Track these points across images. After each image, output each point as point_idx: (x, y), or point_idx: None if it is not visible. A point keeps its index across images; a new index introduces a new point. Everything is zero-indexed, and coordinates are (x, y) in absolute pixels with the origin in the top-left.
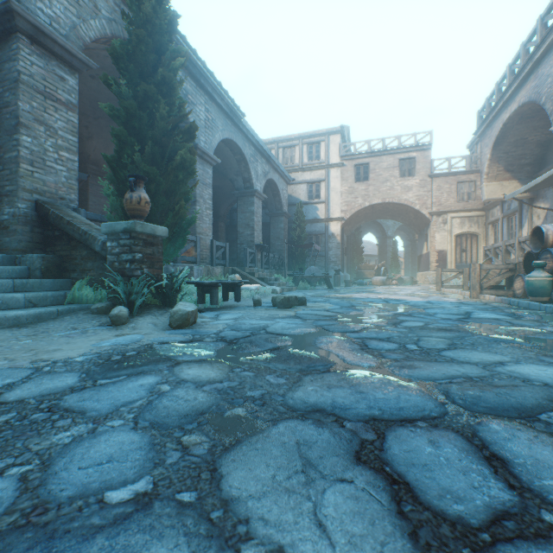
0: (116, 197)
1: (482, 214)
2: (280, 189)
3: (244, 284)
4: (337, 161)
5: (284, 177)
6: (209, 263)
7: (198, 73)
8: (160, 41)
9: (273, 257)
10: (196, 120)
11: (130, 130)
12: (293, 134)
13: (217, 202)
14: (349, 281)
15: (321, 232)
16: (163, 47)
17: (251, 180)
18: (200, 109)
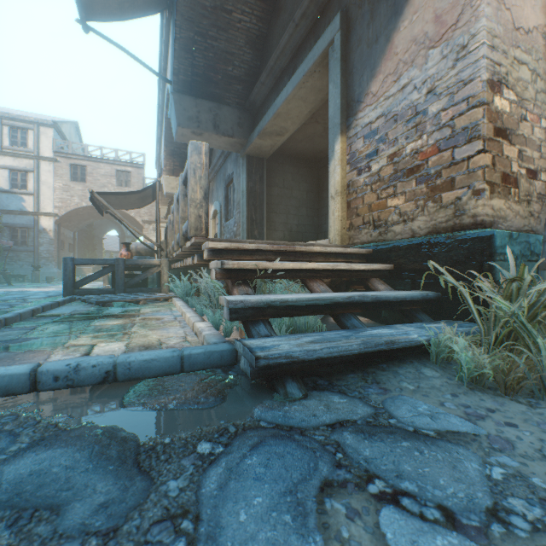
0: None
1: None
2: None
3: None
4: (50, 155)
5: None
6: None
7: None
8: None
9: None
10: None
11: None
12: None
13: None
14: (52, 277)
15: (30, 225)
16: None
17: None
18: None
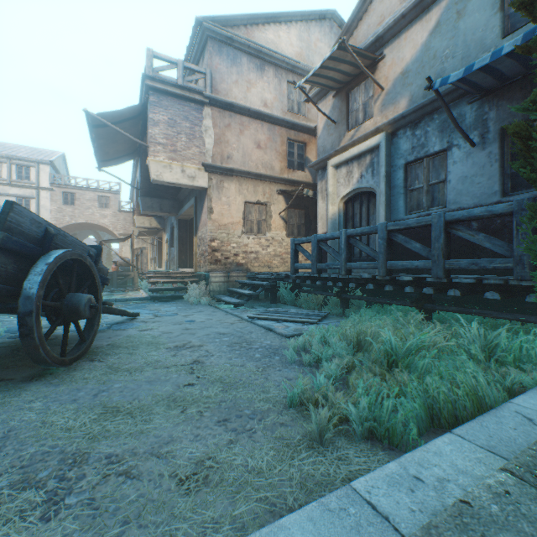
0: None
1: (149, 238)
2: None
3: None
4: (48, 185)
5: None
6: None
7: None
8: None
9: None
10: None
11: None
12: (0, 153)
13: None
14: None
15: None
16: None
17: None
18: None
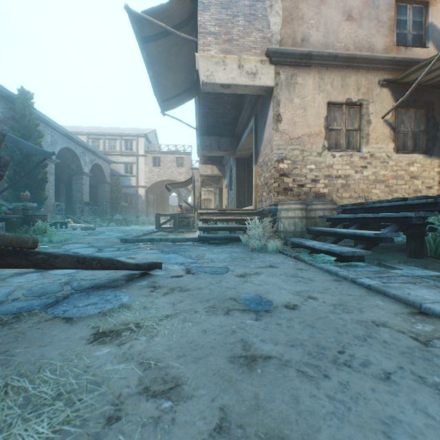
0: (11, 190)
1: (213, 190)
2: (104, 168)
3: (74, 224)
4: (143, 153)
5: (107, 161)
6: (53, 213)
7: (47, 120)
8: (32, 132)
9: (98, 209)
10: (46, 143)
11: (19, 166)
12: (115, 132)
13: (59, 171)
14: (144, 222)
15: (134, 193)
16: (33, 133)
17: (82, 166)
18: (48, 136)
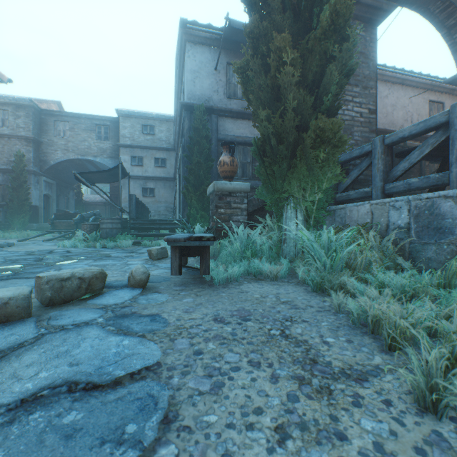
0: None
1: None
2: None
3: None
4: None
5: None
6: None
7: None
8: None
9: None
10: None
11: None
12: None
13: None
14: None
15: None
16: None
17: None
18: None
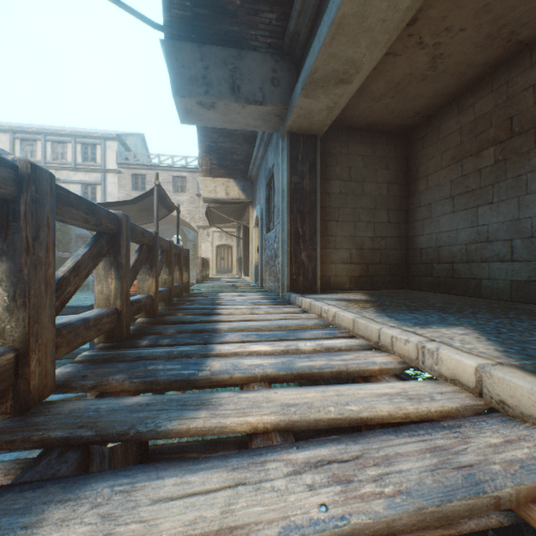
0: None
1: (235, 231)
2: None
3: None
4: (115, 167)
5: None
6: None
7: None
8: None
9: None
10: None
11: None
12: (64, 130)
13: None
14: None
15: None
16: None
17: None
18: None
